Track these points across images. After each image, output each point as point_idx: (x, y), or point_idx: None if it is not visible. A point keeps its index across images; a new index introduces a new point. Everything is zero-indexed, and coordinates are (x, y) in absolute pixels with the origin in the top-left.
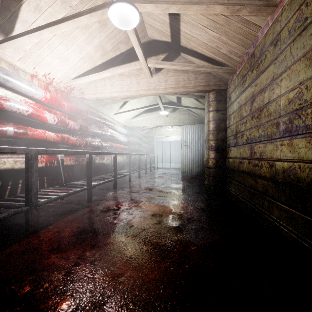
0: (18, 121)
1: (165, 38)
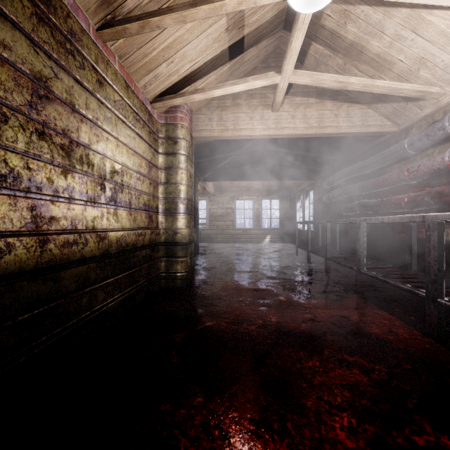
0: None
1: None
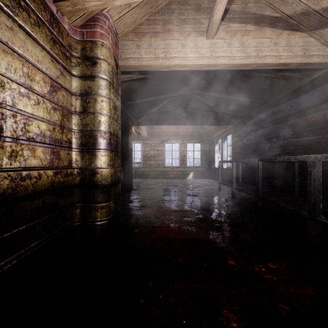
0: None
1: None
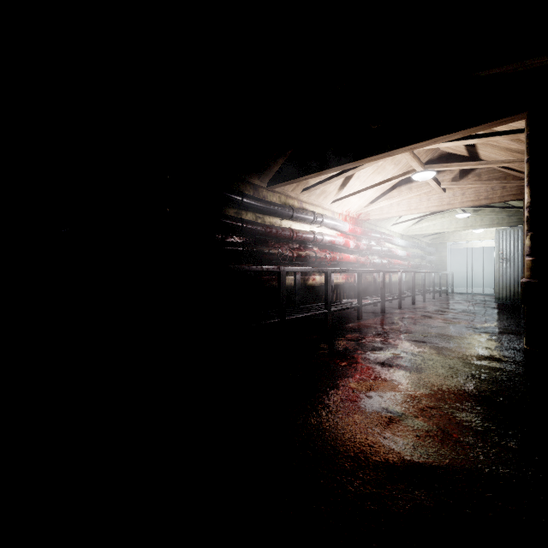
0: (334, 249)
1: (461, 153)
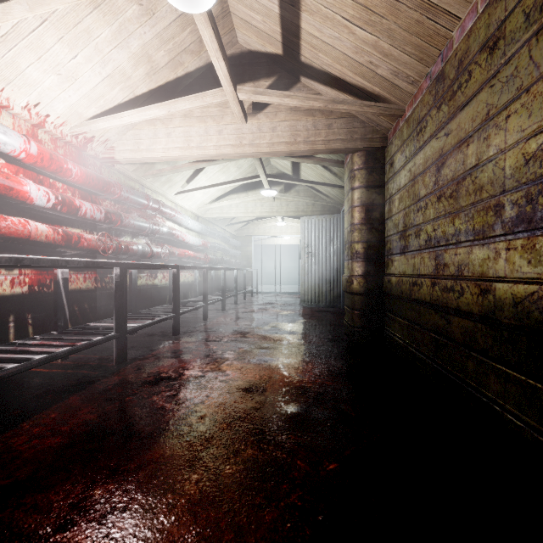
0: None
1: (270, 48)
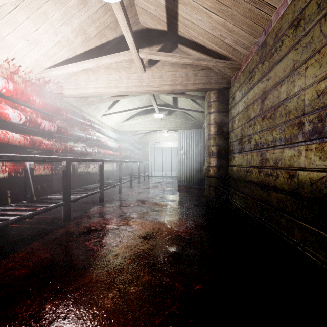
0: None
1: (159, 26)
